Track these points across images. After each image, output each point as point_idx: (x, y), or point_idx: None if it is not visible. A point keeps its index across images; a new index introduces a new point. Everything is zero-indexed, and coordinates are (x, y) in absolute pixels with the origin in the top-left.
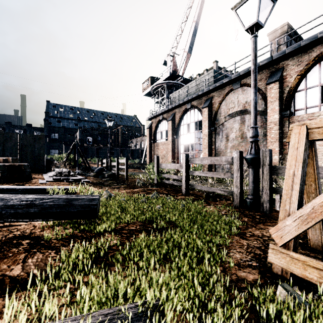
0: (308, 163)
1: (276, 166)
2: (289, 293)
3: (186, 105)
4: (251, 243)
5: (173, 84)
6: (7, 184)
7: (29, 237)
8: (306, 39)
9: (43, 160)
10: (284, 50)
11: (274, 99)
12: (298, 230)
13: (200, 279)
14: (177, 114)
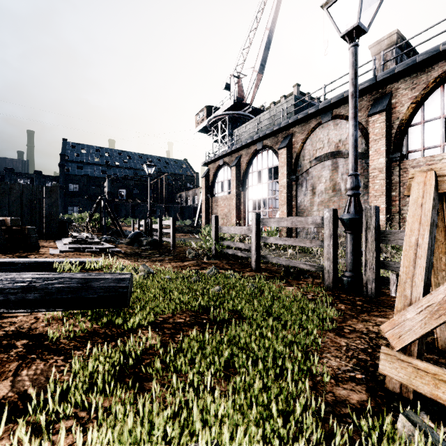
0: (437, 227)
1: (385, 231)
2: (417, 427)
3: (257, 144)
4: (352, 342)
5: (239, 116)
6: (3, 256)
7: (26, 335)
8: (424, 52)
9: (56, 222)
10: (393, 68)
11: (379, 137)
12: (425, 327)
13: (279, 404)
14: (244, 157)
